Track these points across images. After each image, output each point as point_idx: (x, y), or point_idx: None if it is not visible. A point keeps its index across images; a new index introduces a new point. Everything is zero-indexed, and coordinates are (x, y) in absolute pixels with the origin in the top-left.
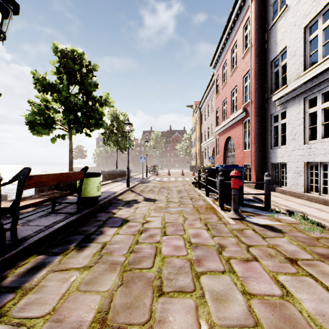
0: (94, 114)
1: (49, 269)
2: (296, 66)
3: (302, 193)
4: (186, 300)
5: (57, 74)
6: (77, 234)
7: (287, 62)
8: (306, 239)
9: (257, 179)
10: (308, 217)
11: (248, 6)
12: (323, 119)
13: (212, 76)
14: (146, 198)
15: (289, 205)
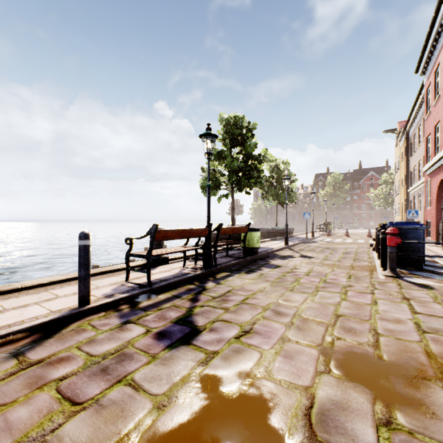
0: (253, 173)
1: (234, 277)
2: None
3: None
4: (304, 294)
5: (222, 140)
6: (245, 268)
7: None
8: None
9: None
10: None
11: None
12: None
13: (421, 86)
14: (303, 255)
15: None
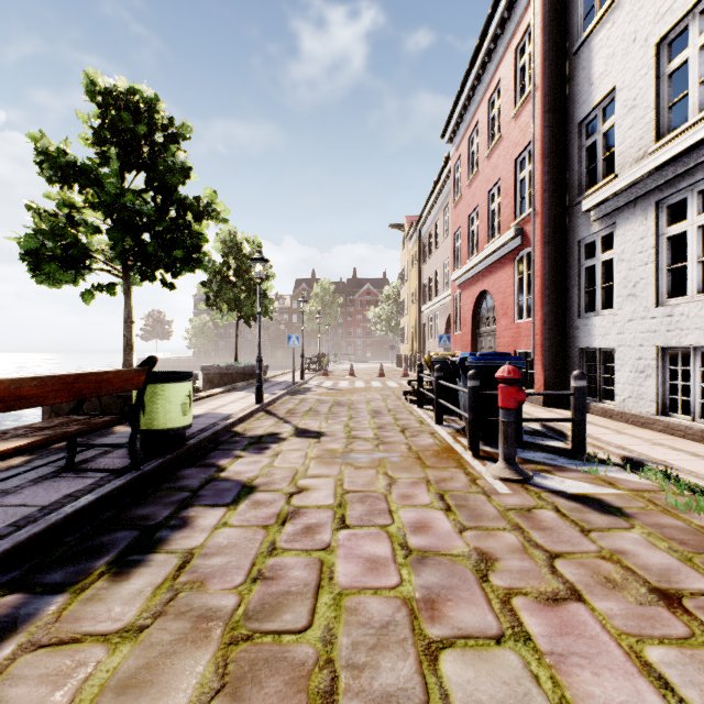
0: (181, 237)
1: (23, 640)
2: (638, 132)
3: (652, 417)
4: None
5: (95, 144)
6: (123, 526)
7: (617, 124)
8: (687, 533)
9: (548, 384)
10: (679, 475)
11: (527, 1)
12: (700, 249)
13: (446, 161)
14: (300, 429)
15: (626, 446)
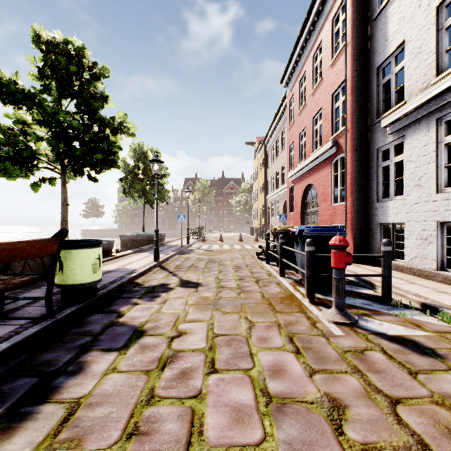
0: (101, 145)
1: None
2: (423, 70)
3: (433, 271)
4: None
5: (40, 79)
6: (26, 373)
7: (406, 66)
8: None
9: (356, 247)
10: None
11: None
12: None
13: (283, 99)
14: (184, 280)
15: (421, 294)
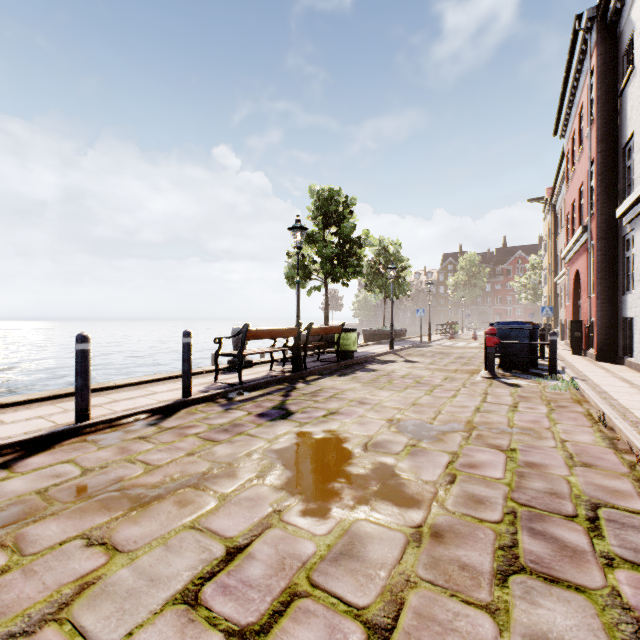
0: (351, 260)
1: (325, 379)
2: None
3: None
4: (391, 391)
5: (313, 218)
6: (338, 372)
7: (634, 158)
8: (533, 391)
9: (600, 344)
10: (577, 381)
11: (591, 53)
12: None
13: (562, 151)
14: (407, 360)
15: (588, 375)
